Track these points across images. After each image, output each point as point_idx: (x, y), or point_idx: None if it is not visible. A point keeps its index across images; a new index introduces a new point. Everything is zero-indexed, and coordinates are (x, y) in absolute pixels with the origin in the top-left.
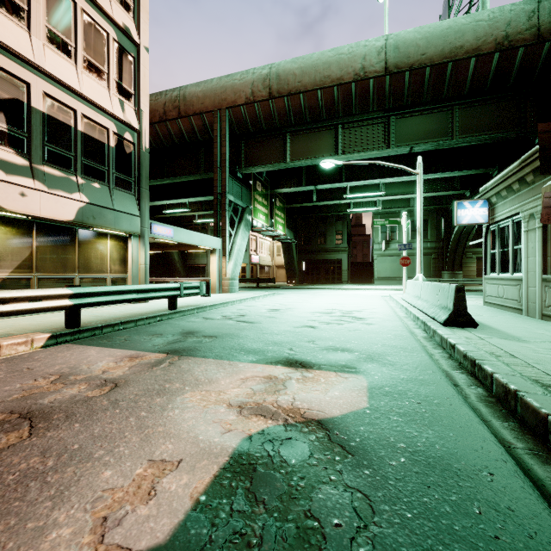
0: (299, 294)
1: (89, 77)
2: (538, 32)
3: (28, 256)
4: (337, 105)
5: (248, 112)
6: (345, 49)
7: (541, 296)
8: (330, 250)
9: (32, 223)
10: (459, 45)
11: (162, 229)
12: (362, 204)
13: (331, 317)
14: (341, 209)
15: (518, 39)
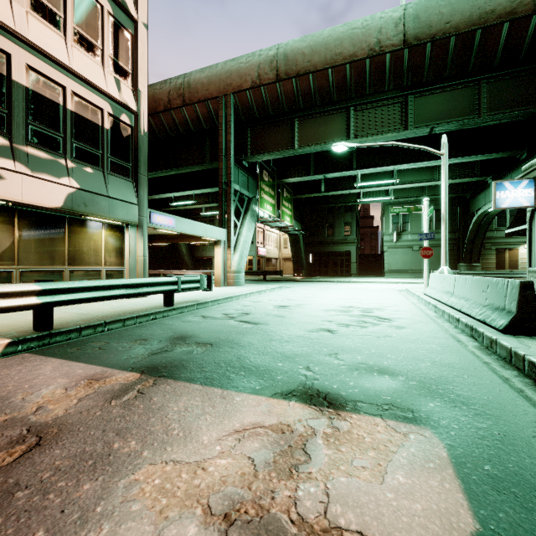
0: (307, 287)
1: (81, 52)
2: None
3: (9, 247)
4: (350, 85)
5: (254, 96)
6: (359, 23)
7: None
8: (338, 242)
9: (13, 210)
10: (489, 9)
11: (162, 218)
12: (372, 194)
13: (349, 316)
14: (350, 200)
15: None
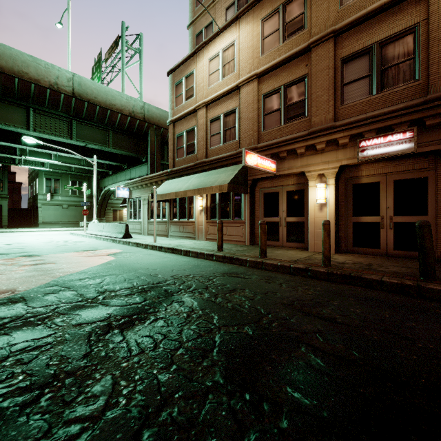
0: None
1: None
2: (144, 117)
3: None
4: (33, 96)
5: None
6: (42, 62)
7: (147, 227)
8: None
9: None
10: (114, 103)
11: None
12: (28, 160)
13: (63, 242)
14: (4, 160)
15: (137, 115)
